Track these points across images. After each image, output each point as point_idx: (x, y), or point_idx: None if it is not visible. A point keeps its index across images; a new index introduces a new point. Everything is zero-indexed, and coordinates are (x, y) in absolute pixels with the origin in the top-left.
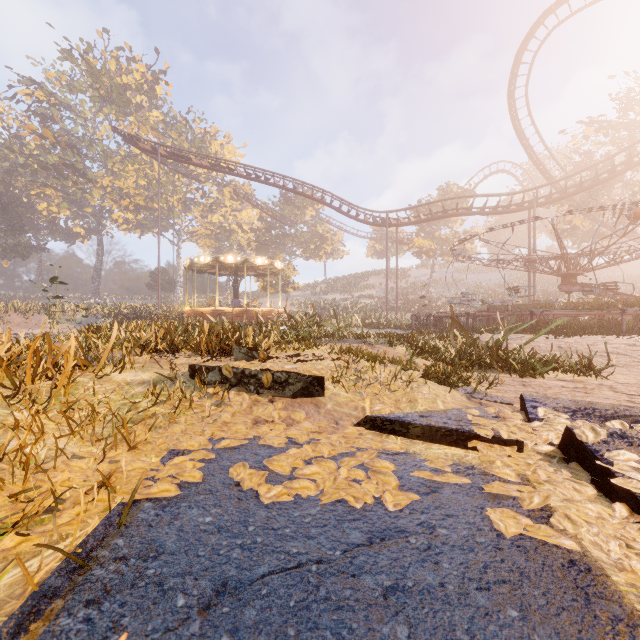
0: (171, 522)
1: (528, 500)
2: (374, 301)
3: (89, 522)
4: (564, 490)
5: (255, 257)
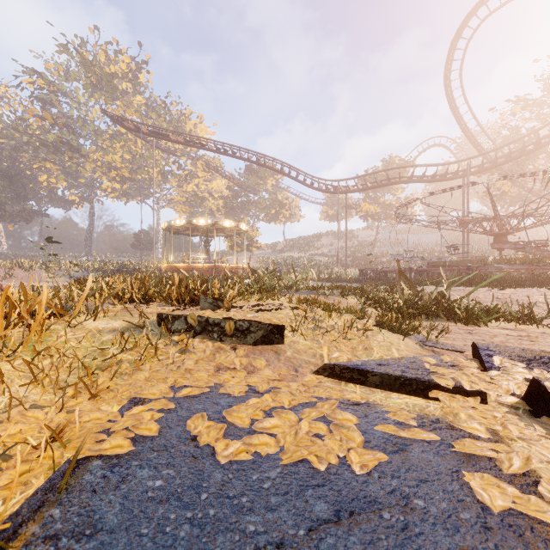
0: (117, 486)
1: (507, 462)
2: (326, 258)
3: (33, 482)
4: (543, 450)
5: (223, 220)
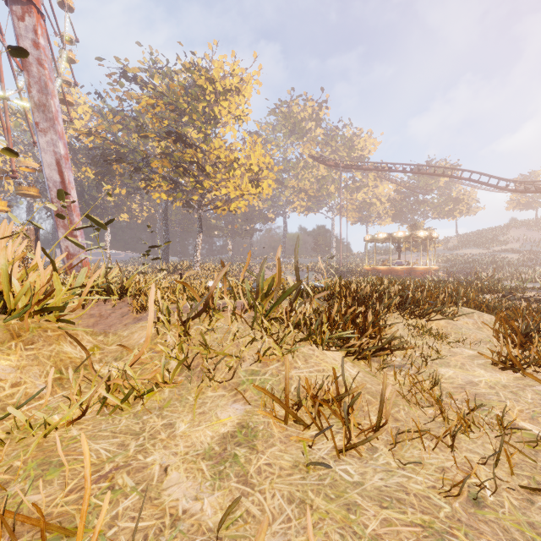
0: None
1: None
2: (519, 255)
3: None
4: None
5: (418, 231)
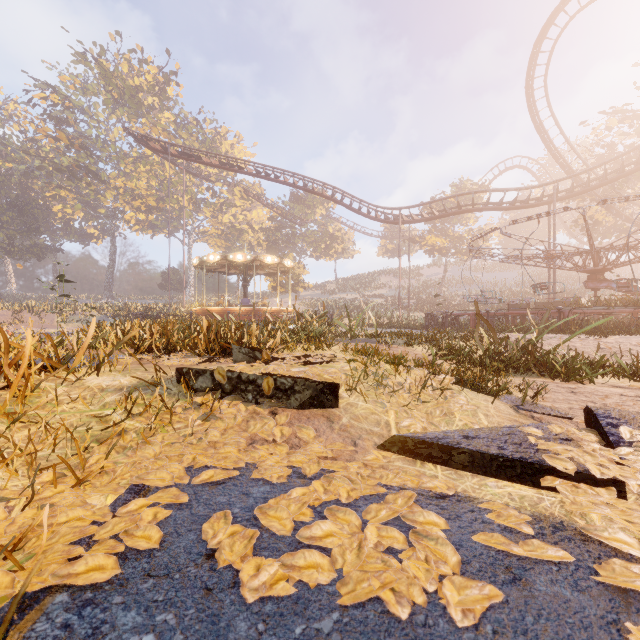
0: None
1: None
2: (385, 300)
3: None
4: None
5: (264, 255)
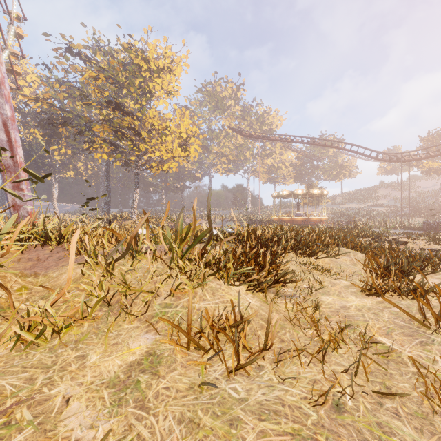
0: None
1: None
2: (386, 209)
3: None
4: None
5: (313, 189)
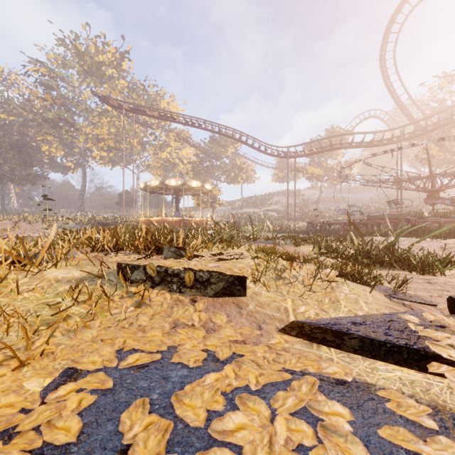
0: None
1: None
2: (277, 213)
3: None
4: None
5: (191, 181)
